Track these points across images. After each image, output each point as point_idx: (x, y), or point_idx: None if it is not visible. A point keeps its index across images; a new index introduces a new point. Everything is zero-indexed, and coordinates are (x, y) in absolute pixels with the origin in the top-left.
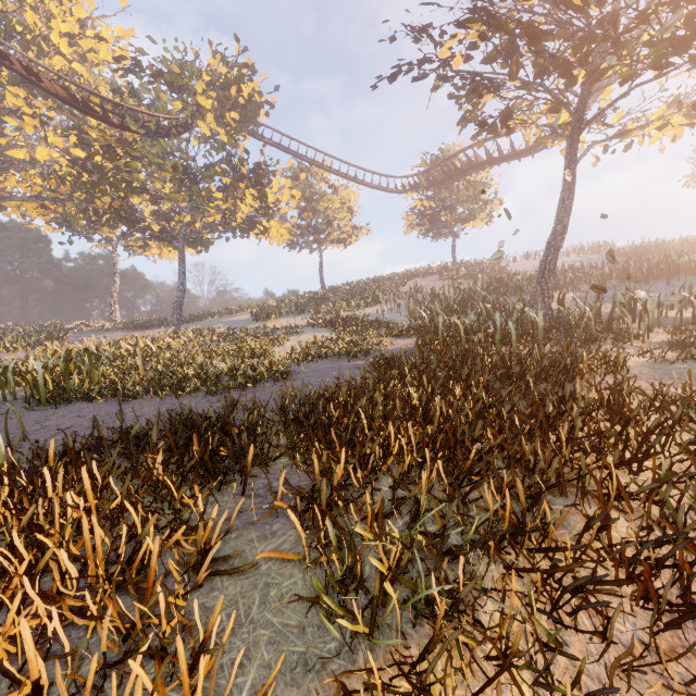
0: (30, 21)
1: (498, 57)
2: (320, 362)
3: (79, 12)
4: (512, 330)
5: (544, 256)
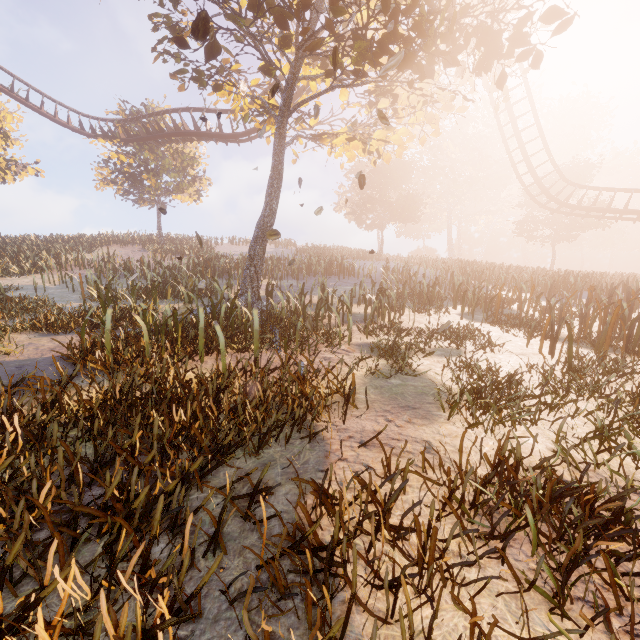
0: None
1: None
2: None
3: None
4: (221, 338)
5: (254, 240)
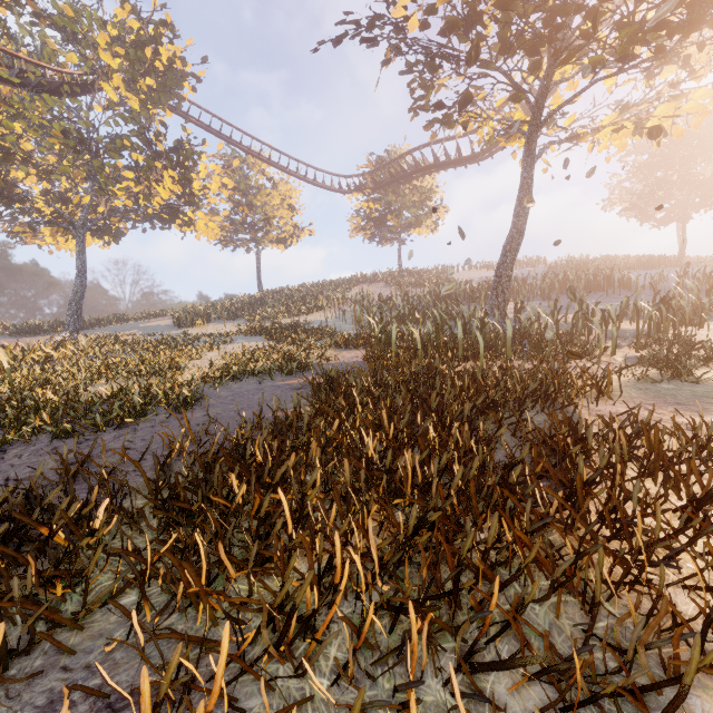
0: None
1: (460, 21)
2: (245, 381)
3: None
4: (480, 342)
5: (500, 261)
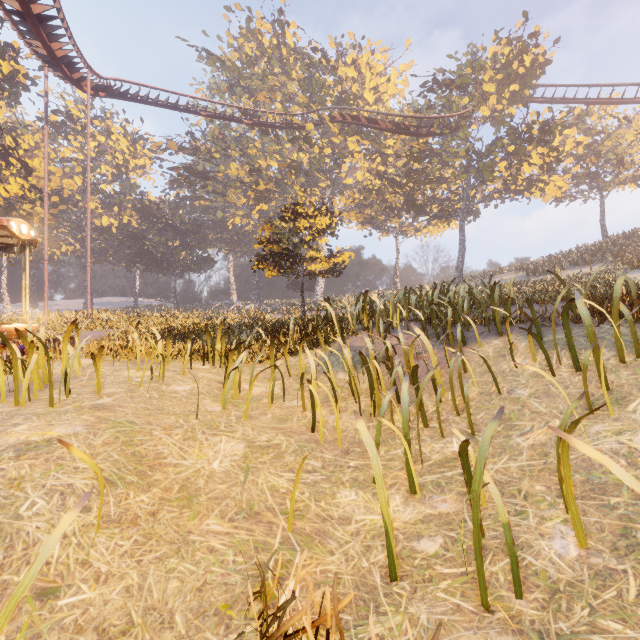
0: (353, 90)
1: None
2: None
3: (378, 68)
4: None
5: None
